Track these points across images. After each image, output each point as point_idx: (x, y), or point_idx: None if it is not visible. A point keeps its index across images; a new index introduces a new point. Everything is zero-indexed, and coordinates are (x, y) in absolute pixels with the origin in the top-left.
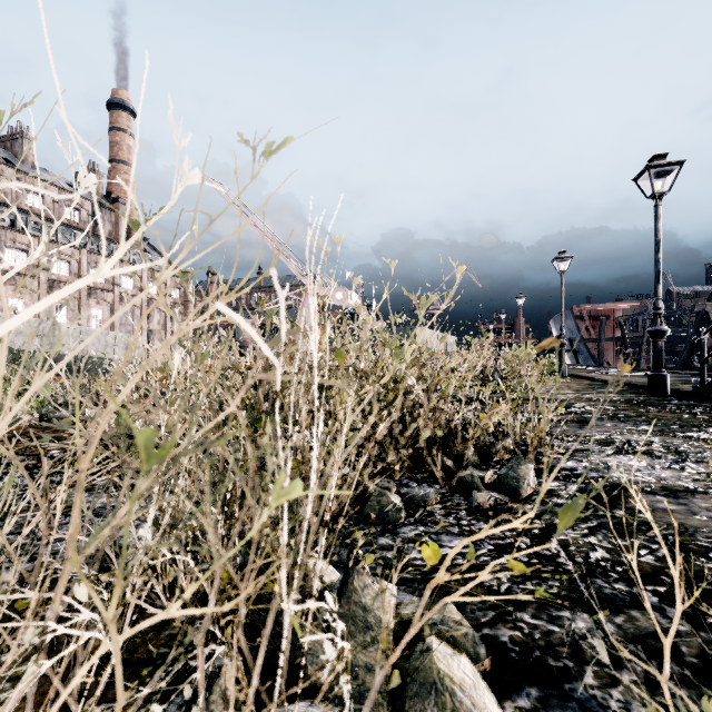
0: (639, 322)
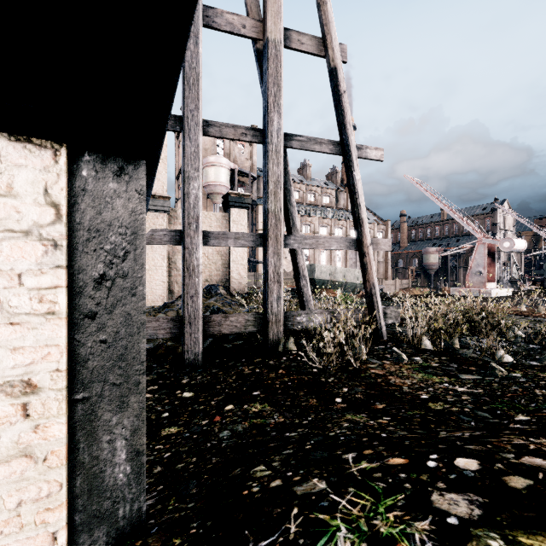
0: None
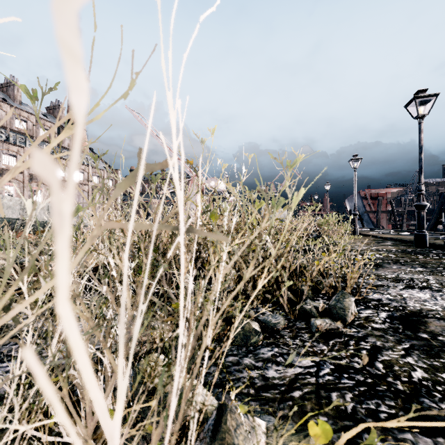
0: (402, 200)
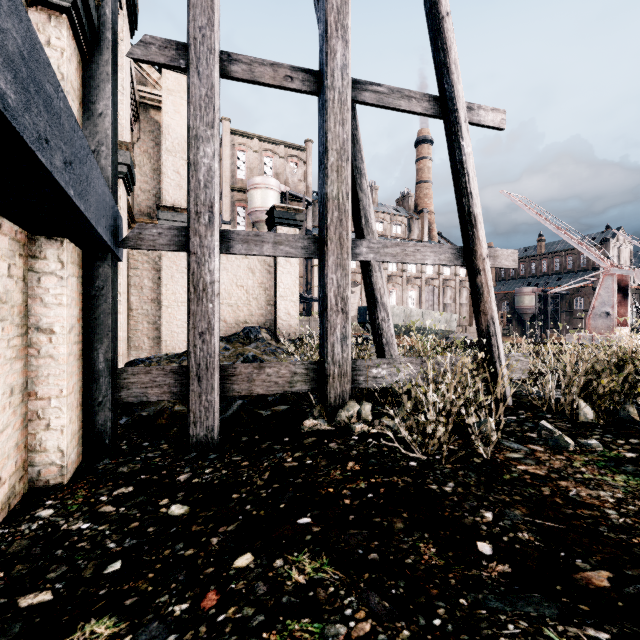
0: None
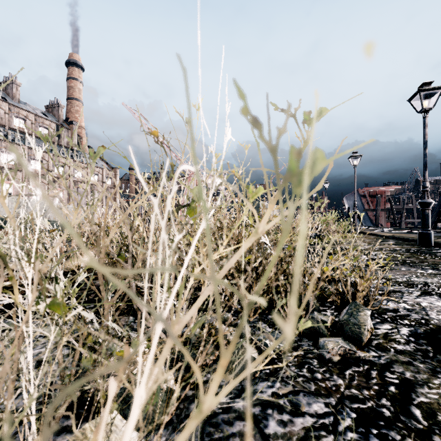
0: (400, 198)
